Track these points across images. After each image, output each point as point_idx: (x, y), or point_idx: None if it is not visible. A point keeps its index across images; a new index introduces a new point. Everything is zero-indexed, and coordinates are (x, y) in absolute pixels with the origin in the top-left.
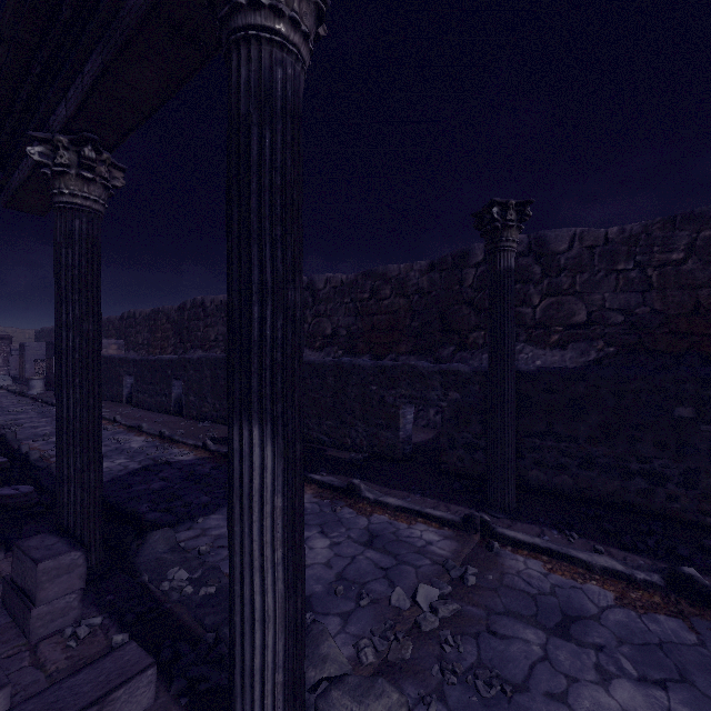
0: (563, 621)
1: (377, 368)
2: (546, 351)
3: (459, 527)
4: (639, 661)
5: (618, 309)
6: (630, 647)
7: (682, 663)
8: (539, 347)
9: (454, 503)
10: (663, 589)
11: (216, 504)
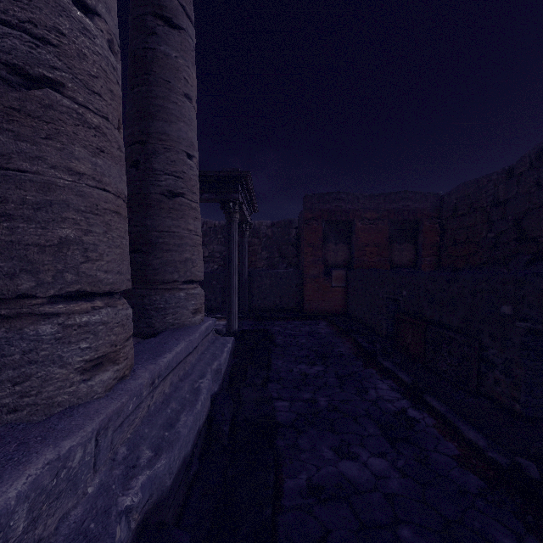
0: None
1: None
2: None
3: None
4: None
5: (218, 252)
6: None
7: None
8: None
9: None
10: None
11: None
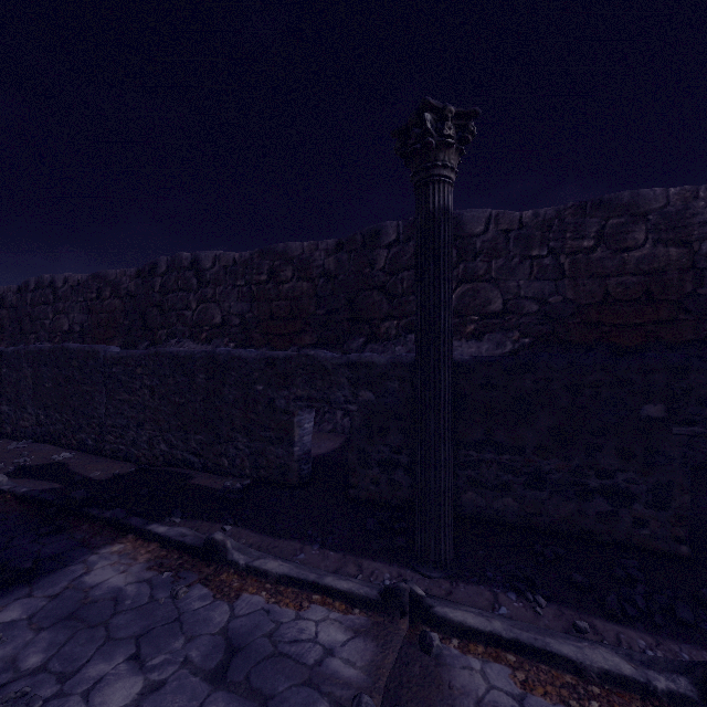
0: None
1: (264, 360)
2: (462, 342)
3: (377, 607)
4: None
5: (532, 297)
6: None
7: None
8: (455, 338)
9: (368, 557)
10: (700, 706)
11: None
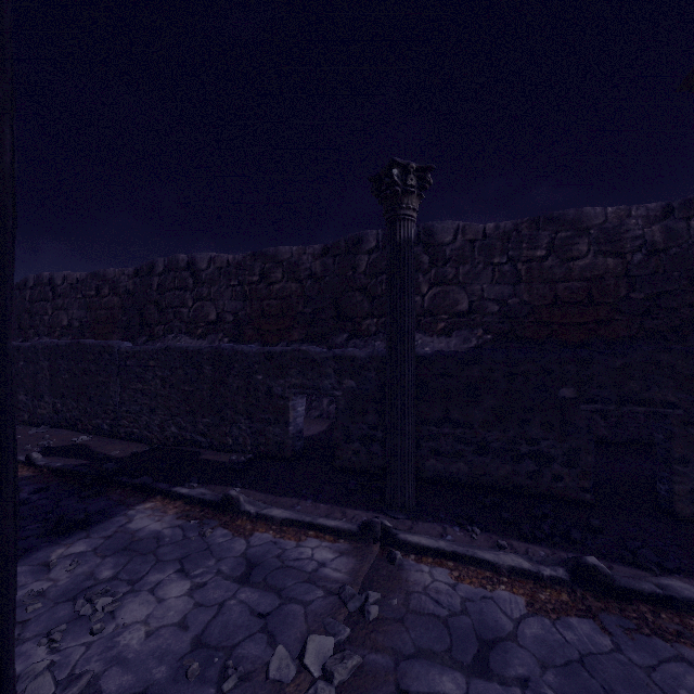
0: (481, 650)
1: (263, 354)
2: (433, 338)
3: (356, 537)
4: (567, 692)
5: (494, 299)
6: (554, 671)
7: (608, 682)
8: (427, 334)
9: (351, 507)
10: (569, 584)
11: (22, 549)
